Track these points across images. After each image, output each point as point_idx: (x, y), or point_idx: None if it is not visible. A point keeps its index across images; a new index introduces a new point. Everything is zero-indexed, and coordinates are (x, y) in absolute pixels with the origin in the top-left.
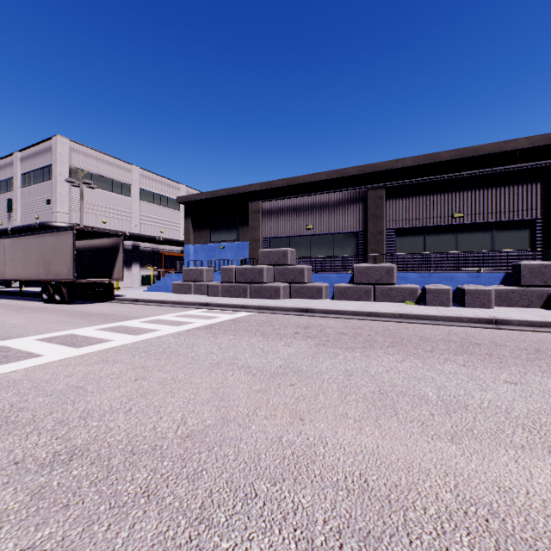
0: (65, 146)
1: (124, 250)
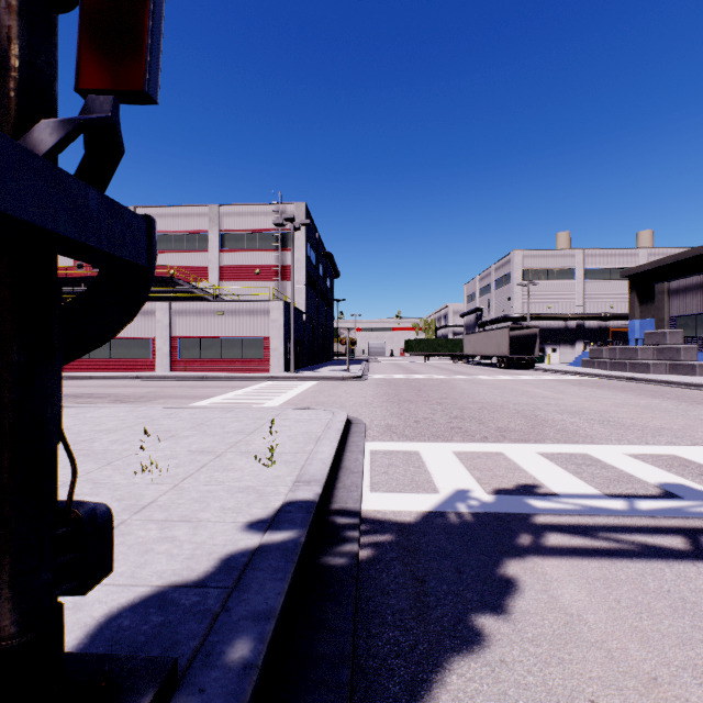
0: (519, 256)
1: (567, 329)
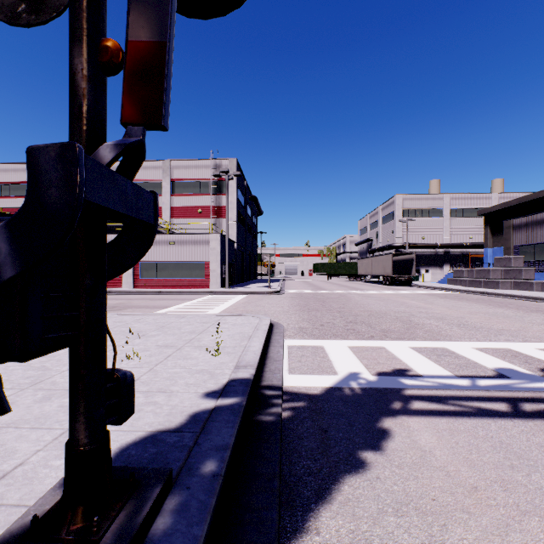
0: (400, 199)
1: (437, 255)
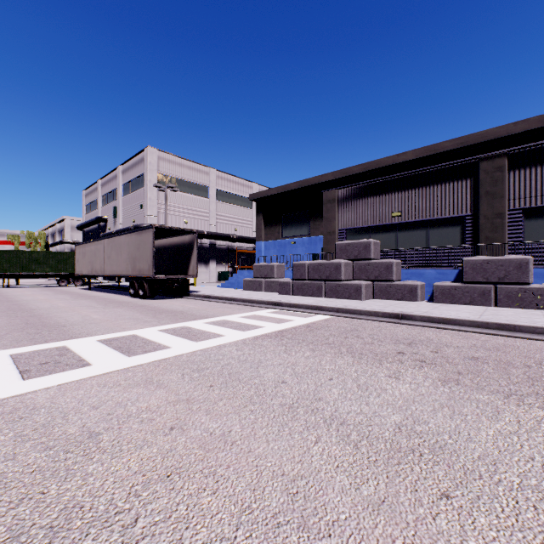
0: (154, 156)
1: (202, 248)
